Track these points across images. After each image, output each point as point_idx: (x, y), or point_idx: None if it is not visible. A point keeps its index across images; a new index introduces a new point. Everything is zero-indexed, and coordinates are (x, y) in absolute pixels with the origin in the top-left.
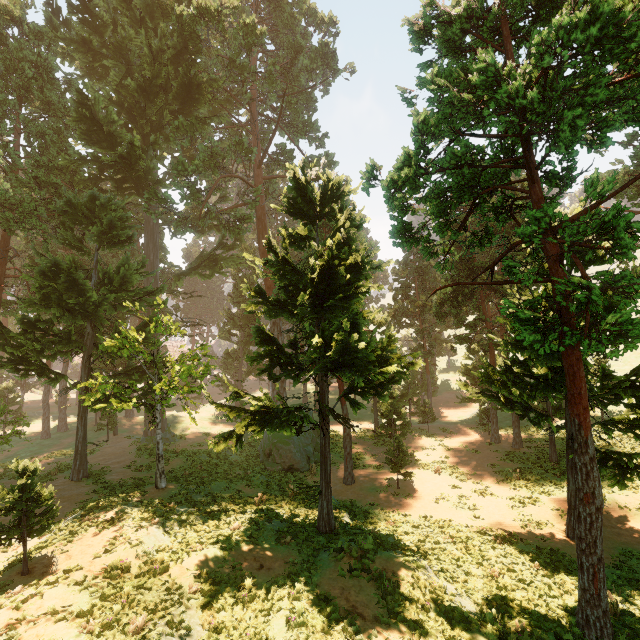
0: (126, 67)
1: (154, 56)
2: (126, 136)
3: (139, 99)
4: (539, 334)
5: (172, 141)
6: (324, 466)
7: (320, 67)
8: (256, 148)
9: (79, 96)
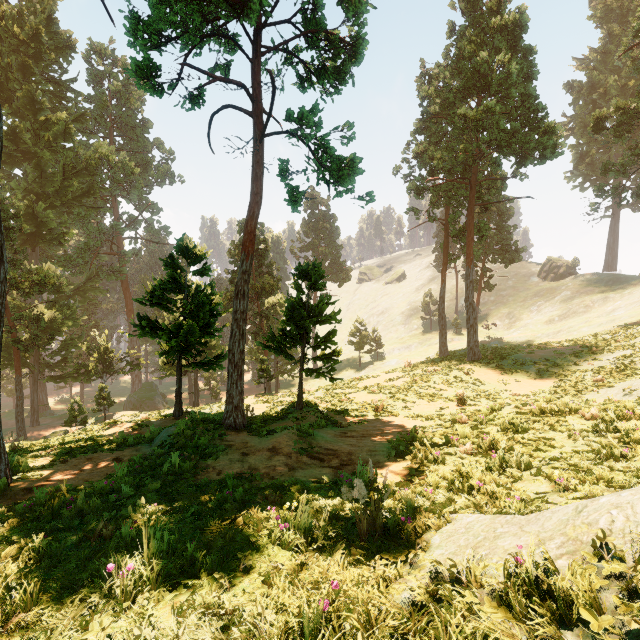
0: (41, 172)
1: (65, 171)
2: (54, 224)
3: (51, 194)
4: (255, 337)
5: (65, 216)
6: (196, 385)
7: (164, 180)
8: (127, 228)
9: (28, 202)
